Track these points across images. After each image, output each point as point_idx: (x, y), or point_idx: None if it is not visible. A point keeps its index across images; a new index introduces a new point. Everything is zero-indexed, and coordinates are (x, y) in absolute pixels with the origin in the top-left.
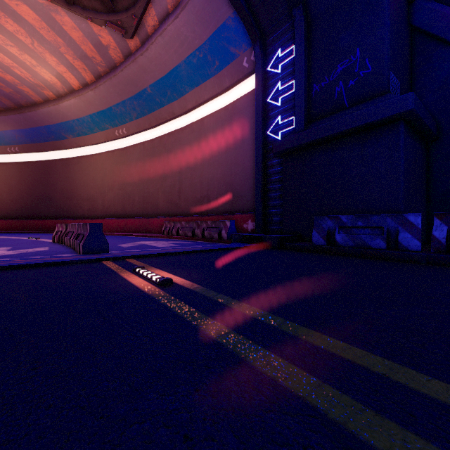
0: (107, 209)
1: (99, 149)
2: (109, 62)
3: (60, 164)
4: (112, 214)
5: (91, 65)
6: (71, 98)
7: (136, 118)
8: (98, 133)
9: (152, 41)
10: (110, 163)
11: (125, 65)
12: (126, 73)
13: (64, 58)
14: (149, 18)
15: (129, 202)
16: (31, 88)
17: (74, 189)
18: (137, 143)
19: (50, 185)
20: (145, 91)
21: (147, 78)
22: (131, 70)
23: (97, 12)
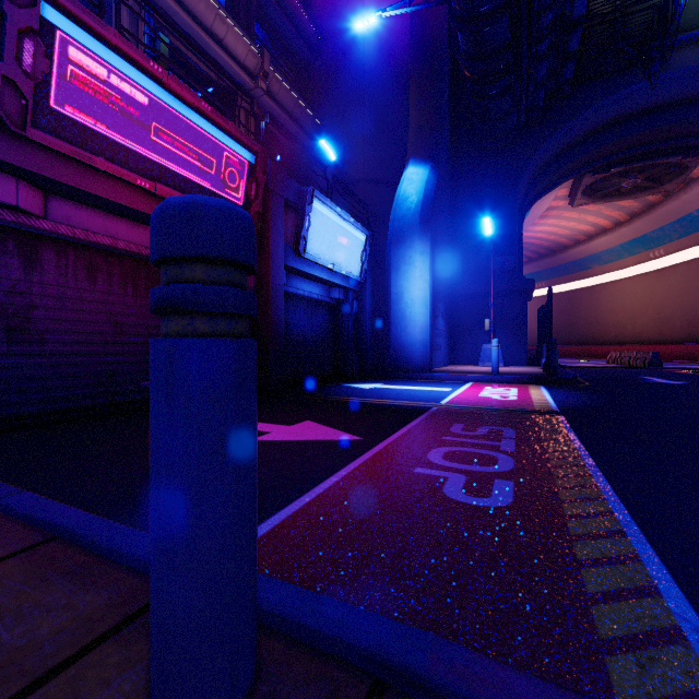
0: (639, 334)
1: (627, 272)
2: (646, 204)
3: (583, 292)
4: (644, 339)
5: (627, 210)
6: (602, 236)
7: (677, 239)
8: (627, 259)
9: (698, 183)
10: (641, 286)
11: (665, 203)
12: (665, 208)
13: (602, 214)
14: (693, 170)
15: (667, 327)
16: (566, 238)
17: (599, 316)
18: (678, 261)
19: (573, 314)
20: (690, 215)
21: (692, 206)
22: (671, 206)
23: (641, 191)
